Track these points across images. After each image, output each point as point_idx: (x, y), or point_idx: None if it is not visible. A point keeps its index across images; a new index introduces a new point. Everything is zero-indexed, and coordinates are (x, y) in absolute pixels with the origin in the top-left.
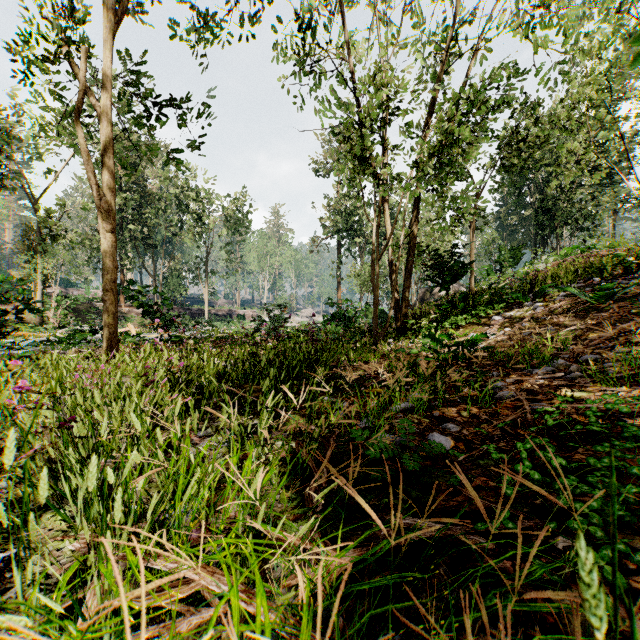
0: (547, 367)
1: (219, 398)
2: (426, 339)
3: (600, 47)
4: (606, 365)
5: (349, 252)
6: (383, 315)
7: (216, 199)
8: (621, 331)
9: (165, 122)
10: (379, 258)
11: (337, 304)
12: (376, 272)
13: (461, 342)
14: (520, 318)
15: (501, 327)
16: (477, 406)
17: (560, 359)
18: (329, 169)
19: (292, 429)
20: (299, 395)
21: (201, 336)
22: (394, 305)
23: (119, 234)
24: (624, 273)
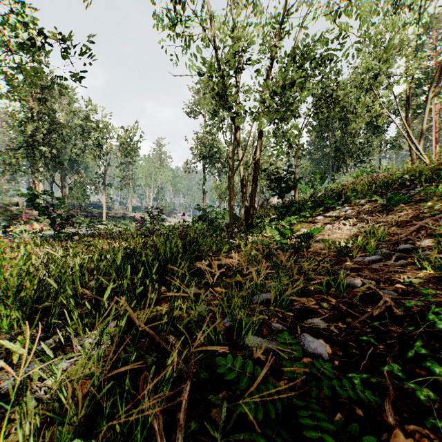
0: (376, 255)
1: (84, 293)
2: (273, 233)
3: (382, 34)
4: (423, 253)
5: (211, 173)
6: (235, 217)
7: (112, 130)
8: (420, 226)
9: (52, 46)
10: (234, 173)
11: (203, 208)
12: (232, 183)
13: (302, 235)
14: (336, 217)
15: (323, 224)
16: (332, 295)
17: (382, 248)
18: (197, 113)
19: (149, 335)
20: (166, 286)
21: (95, 232)
22: (244, 209)
23: (31, 153)
24: (402, 186)
